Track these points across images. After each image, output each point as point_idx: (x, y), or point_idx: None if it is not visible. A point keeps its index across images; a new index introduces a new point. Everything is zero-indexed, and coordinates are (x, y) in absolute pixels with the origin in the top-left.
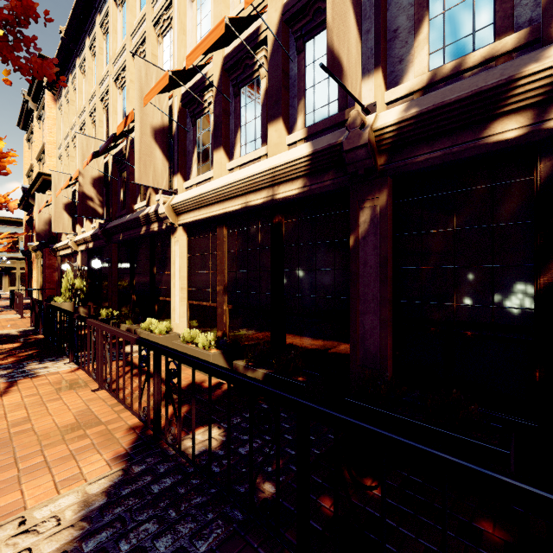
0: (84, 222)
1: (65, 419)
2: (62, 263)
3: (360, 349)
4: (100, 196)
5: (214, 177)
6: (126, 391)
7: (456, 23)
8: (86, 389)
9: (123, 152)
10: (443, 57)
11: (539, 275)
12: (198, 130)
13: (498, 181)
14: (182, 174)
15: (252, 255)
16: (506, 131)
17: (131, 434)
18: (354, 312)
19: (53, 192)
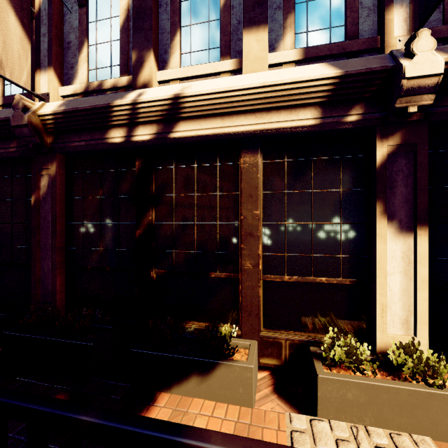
0: None
1: None
2: None
3: (41, 288)
4: None
5: None
6: None
7: (103, 55)
8: None
9: None
10: (96, 76)
11: (136, 229)
12: None
13: (122, 168)
14: None
15: None
16: (116, 137)
17: None
18: (35, 259)
19: None
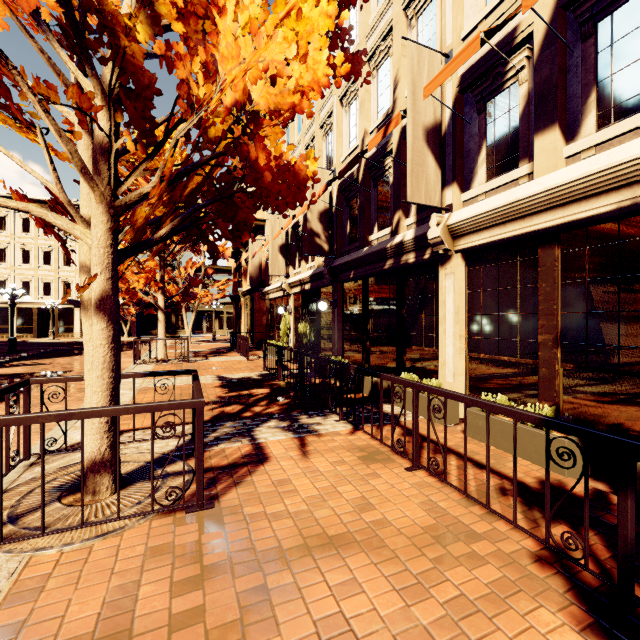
0: (296, 263)
1: (413, 512)
2: (270, 306)
3: None
4: (326, 231)
5: (537, 173)
6: (453, 479)
7: None
8: (393, 464)
9: (353, 177)
10: None
11: None
12: (488, 116)
13: None
14: (459, 183)
15: (634, 285)
16: None
17: (550, 572)
18: None
19: (270, 235)
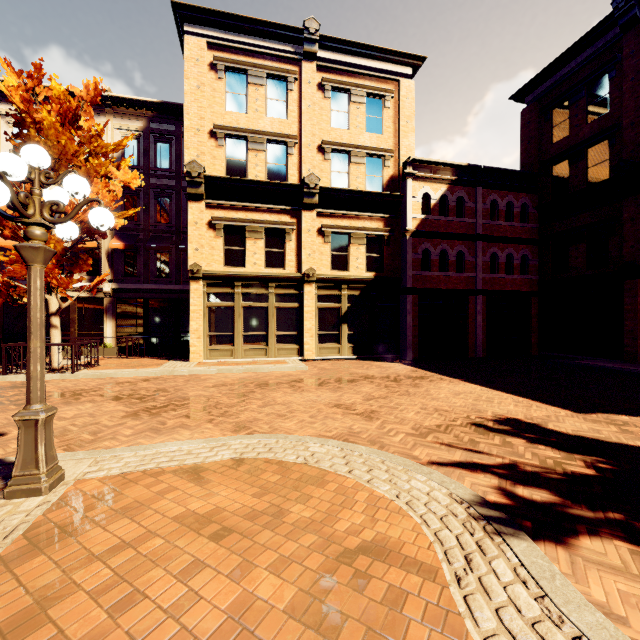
0: None
1: None
2: None
3: None
4: None
5: None
6: None
7: None
8: None
9: None
10: None
11: None
12: None
13: None
14: None
15: None
16: None
17: None
18: None
19: None
